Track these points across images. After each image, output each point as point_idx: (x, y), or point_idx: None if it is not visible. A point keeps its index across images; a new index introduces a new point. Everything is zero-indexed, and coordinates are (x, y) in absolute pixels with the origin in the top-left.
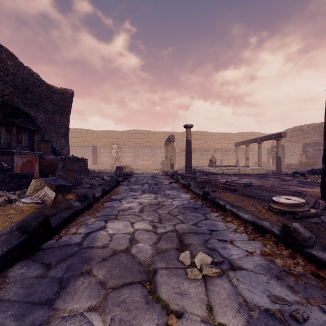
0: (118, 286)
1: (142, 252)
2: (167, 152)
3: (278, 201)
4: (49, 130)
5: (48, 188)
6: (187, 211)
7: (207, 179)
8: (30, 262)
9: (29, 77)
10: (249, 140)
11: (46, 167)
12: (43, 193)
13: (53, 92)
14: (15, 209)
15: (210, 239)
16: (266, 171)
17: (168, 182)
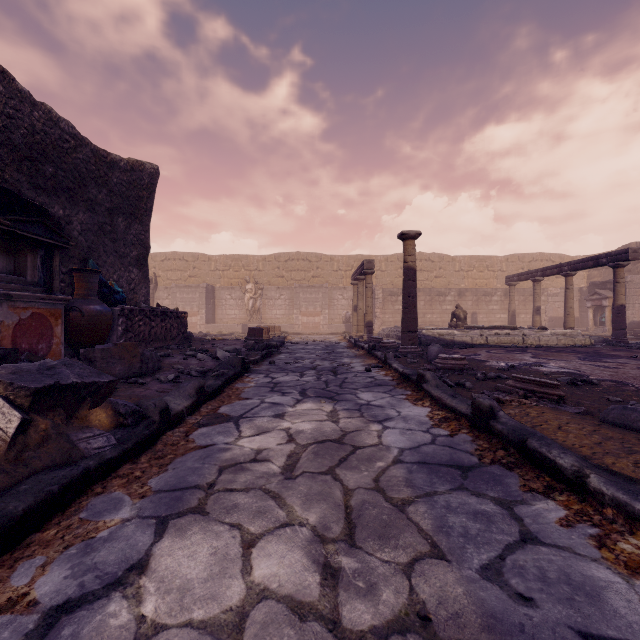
0: None
1: None
2: (358, 296)
3: None
4: (100, 248)
5: None
6: (439, 481)
7: (461, 360)
8: None
9: (47, 126)
10: (542, 269)
11: (83, 330)
12: None
13: (110, 167)
14: None
15: None
16: (590, 341)
17: (363, 365)
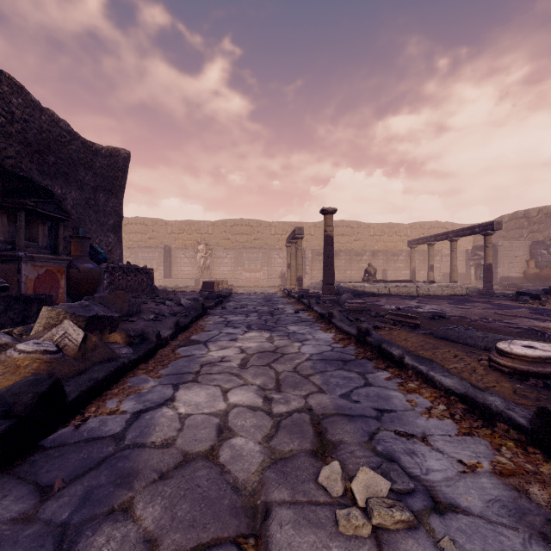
0: (185, 550)
1: (242, 461)
2: (291, 256)
3: (510, 351)
4: (87, 219)
5: (70, 322)
6: (330, 366)
7: (362, 304)
8: (10, 480)
9: (51, 126)
10: (434, 235)
11: (79, 283)
12: (60, 333)
13: (94, 154)
14: (3, 363)
15: (378, 430)
16: (466, 291)
17: (293, 309)
